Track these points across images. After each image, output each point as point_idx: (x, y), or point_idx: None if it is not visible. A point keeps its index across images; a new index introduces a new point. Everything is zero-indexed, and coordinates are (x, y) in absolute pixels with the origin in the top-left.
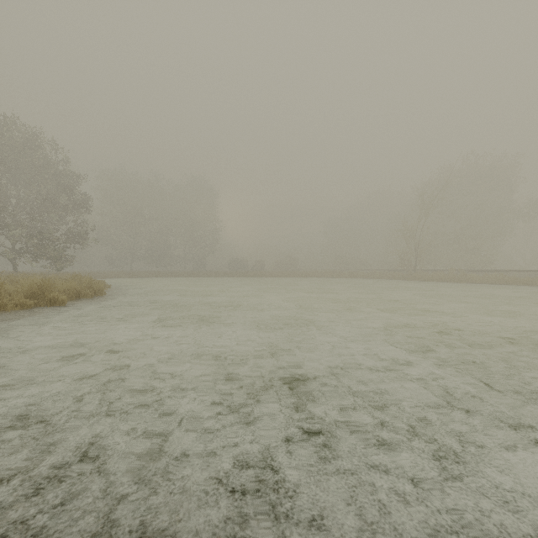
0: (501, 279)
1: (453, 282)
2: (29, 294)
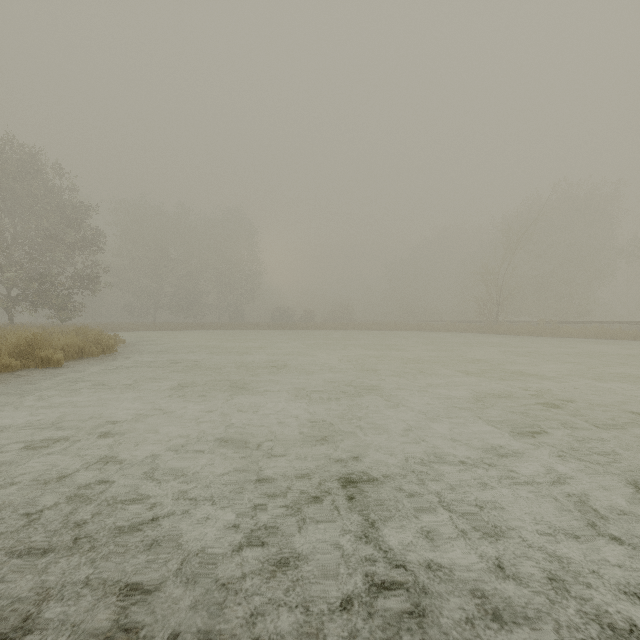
0: (603, 332)
1: (544, 335)
2: (15, 352)
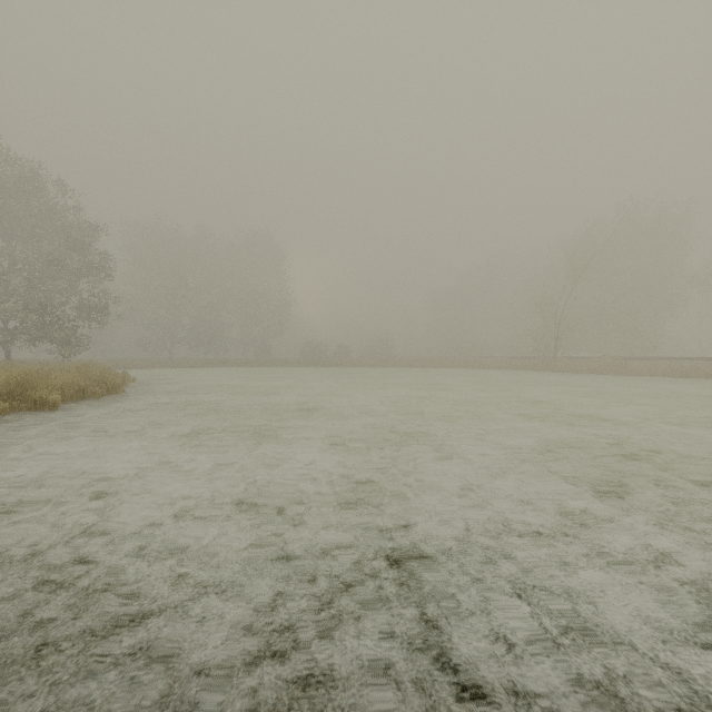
0: (676, 370)
1: (608, 373)
2: (4, 393)
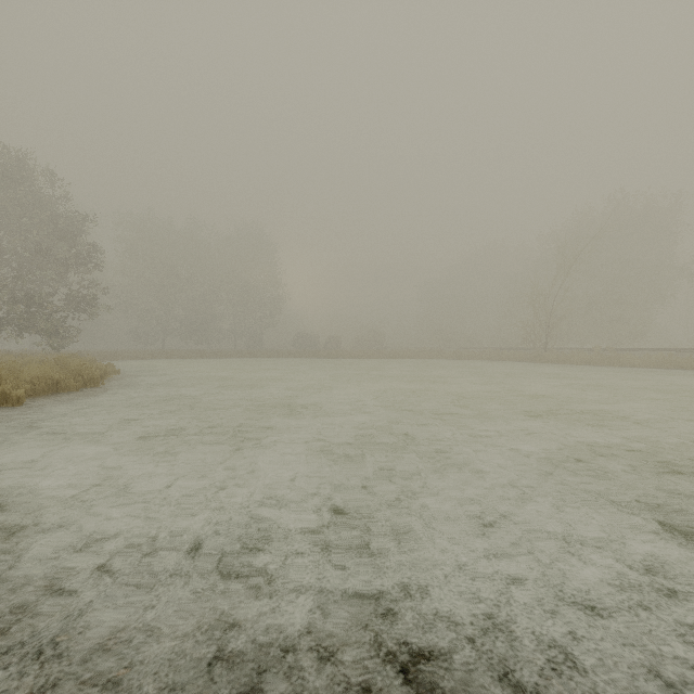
0: (670, 361)
1: (601, 365)
2: None
